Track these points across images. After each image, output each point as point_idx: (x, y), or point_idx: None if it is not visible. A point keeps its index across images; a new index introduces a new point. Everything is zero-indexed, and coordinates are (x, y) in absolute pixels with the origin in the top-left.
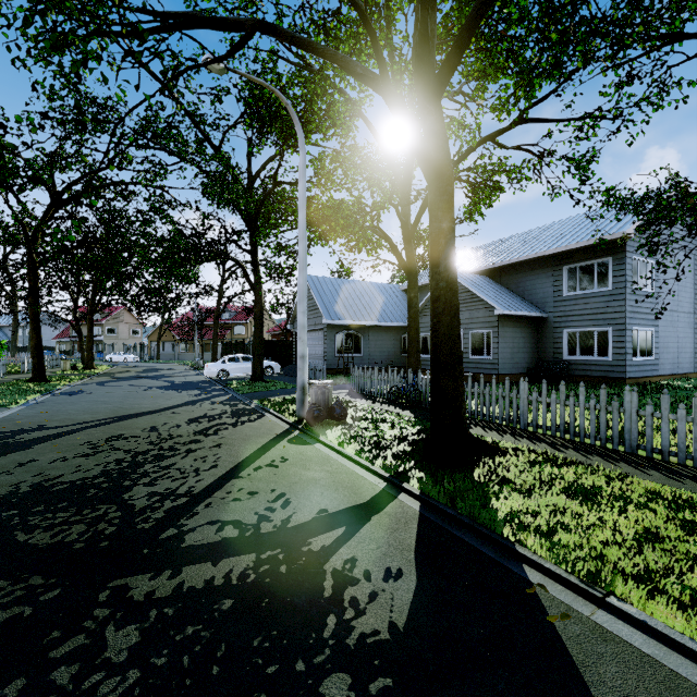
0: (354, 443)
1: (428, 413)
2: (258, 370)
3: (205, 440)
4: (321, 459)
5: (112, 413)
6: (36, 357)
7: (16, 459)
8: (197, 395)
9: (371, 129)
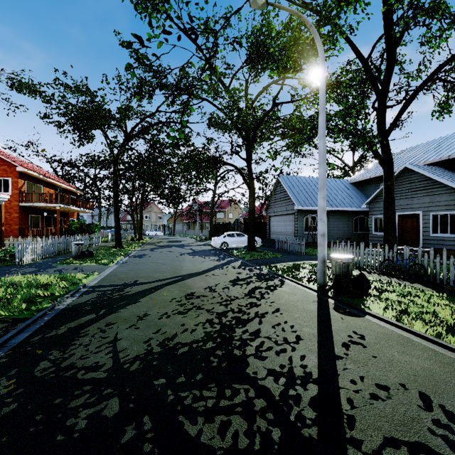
0: (414, 321)
1: (443, 287)
2: (252, 243)
3: (261, 304)
4: (398, 338)
5: (173, 273)
6: (117, 233)
7: (134, 311)
8: (218, 261)
9: (355, 49)
